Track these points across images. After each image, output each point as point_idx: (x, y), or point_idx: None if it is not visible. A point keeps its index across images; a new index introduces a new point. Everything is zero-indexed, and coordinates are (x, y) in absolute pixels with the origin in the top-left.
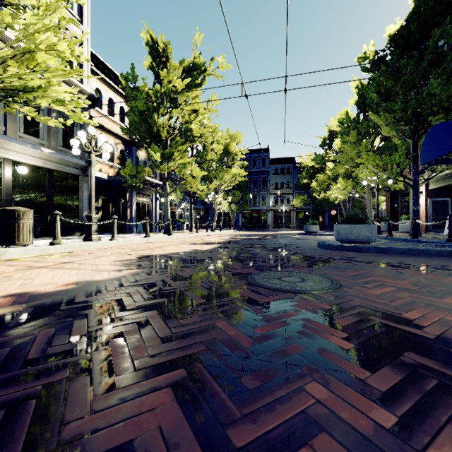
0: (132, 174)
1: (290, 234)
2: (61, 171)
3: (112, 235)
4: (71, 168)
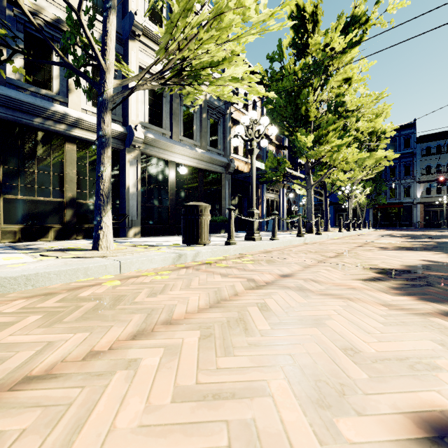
0: (272, 167)
1: None
2: (209, 170)
3: (273, 234)
4: (217, 166)
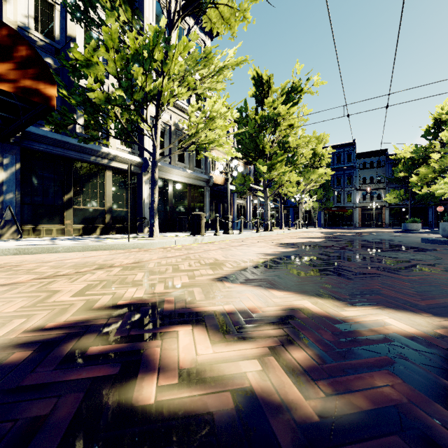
0: (241, 183)
1: (385, 232)
2: (195, 185)
3: (240, 230)
4: (200, 182)
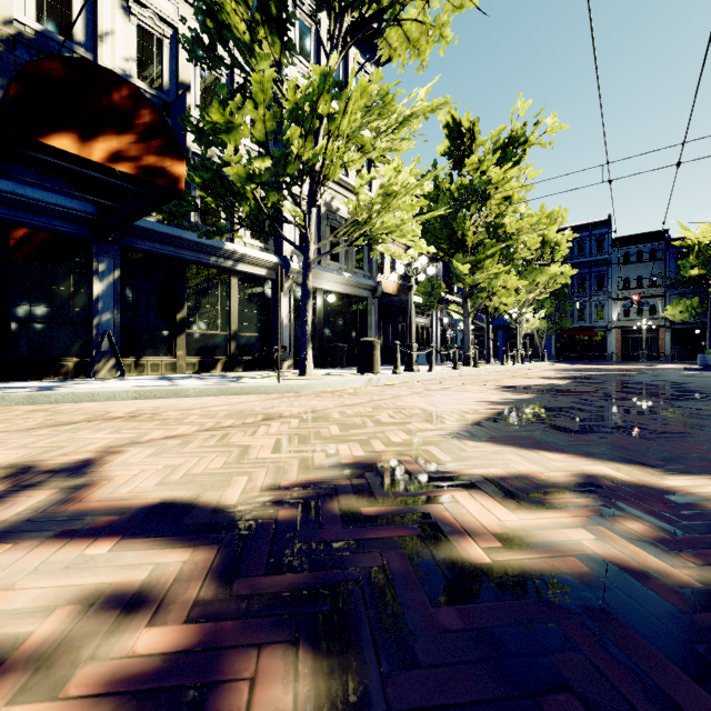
0: (426, 292)
1: (669, 370)
2: (354, 295)
3: (430, 366)
4: (363, 291)
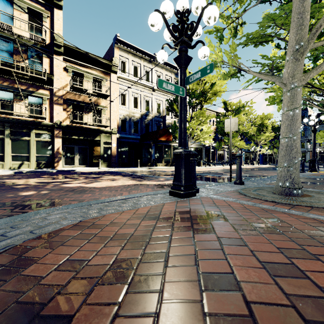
0: (218, 146)
1: None
2: (198, 147)
3: (215, 165)
4: (201, 146)
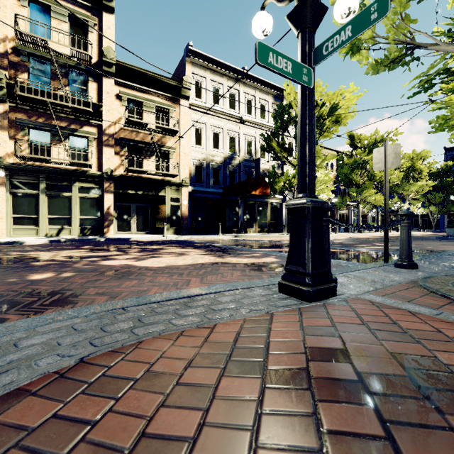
0: (340, 202)
1: None
2: None
3: (336, 232)
4: None
